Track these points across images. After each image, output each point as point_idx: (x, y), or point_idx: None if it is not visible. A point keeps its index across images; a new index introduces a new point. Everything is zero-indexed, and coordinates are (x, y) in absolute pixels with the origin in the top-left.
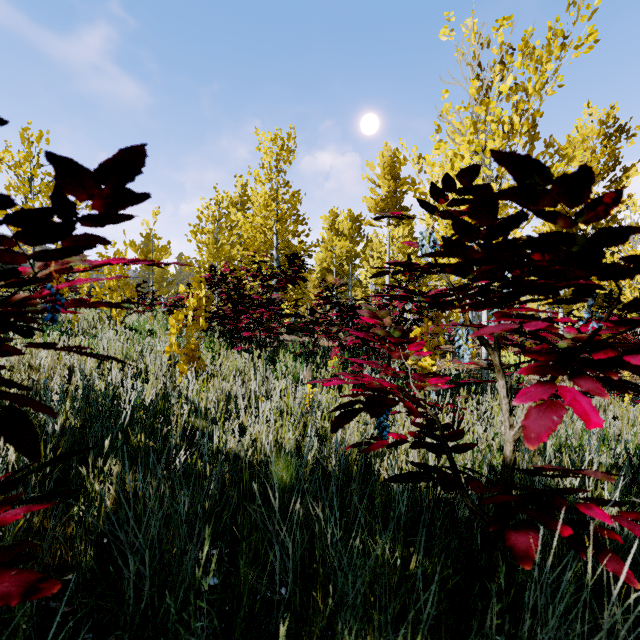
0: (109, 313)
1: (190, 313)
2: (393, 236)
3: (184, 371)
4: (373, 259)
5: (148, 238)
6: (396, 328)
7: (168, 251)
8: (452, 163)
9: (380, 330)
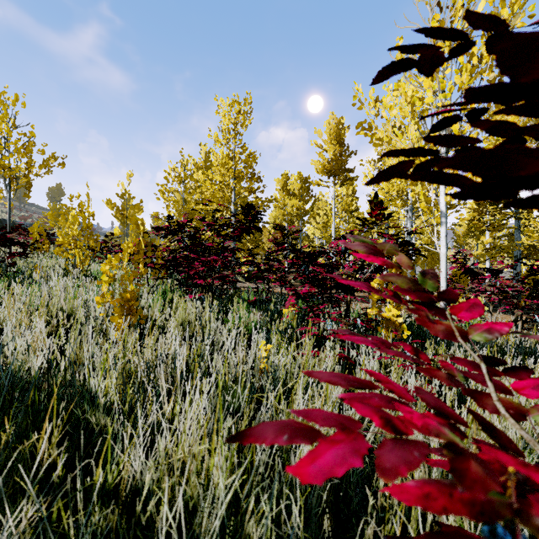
0: (73, 262)
1: (125, 258)
2: (338, 195)
3: (118, 325)
4: (319, 217)
5: (123, 197)
6: (425, 274)
7: (140, 209)
8: (412, 103)
9: (398, 278)
